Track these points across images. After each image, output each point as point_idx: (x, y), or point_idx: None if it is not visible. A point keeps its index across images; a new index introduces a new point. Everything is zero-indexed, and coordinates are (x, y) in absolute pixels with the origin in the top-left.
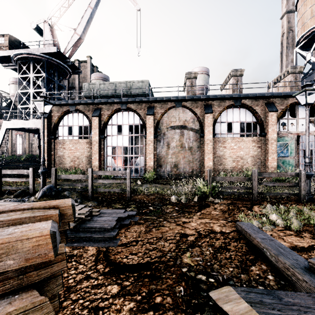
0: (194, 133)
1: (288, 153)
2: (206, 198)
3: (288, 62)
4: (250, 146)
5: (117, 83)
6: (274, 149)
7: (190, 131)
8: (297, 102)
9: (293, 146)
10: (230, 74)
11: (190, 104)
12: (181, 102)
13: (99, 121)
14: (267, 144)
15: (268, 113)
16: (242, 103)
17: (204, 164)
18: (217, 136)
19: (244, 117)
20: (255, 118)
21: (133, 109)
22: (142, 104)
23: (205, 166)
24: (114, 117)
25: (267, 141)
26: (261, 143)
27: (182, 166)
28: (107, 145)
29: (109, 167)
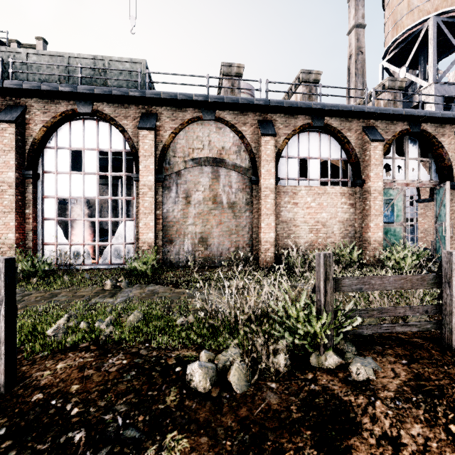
0: (239, 175)
1: (394, 217)
2: (312, 353)
3: (357, 95)
4: (338, 203)
5: (72, 58)
6: (379, 208)
7: (231, 171)
8: (409, 130)
9: (400, 205)
10: (297, 77)
11: (232, 115)
12: (215, 110)
13: (17, 135)
14: (368, 200)
15: (370, 144)
16: (326, 123)
17: (258, 237)
18: (282, 182)
19: (328, 150)
20: (344, 154)
21: (108, 115)
22: (129, 105)
23: (262, 241)
24: (62, 131)
25: (365, 195)
26: (355, 198)
27: (217, 240)
28: (43, 195)
29: (49, 246)
